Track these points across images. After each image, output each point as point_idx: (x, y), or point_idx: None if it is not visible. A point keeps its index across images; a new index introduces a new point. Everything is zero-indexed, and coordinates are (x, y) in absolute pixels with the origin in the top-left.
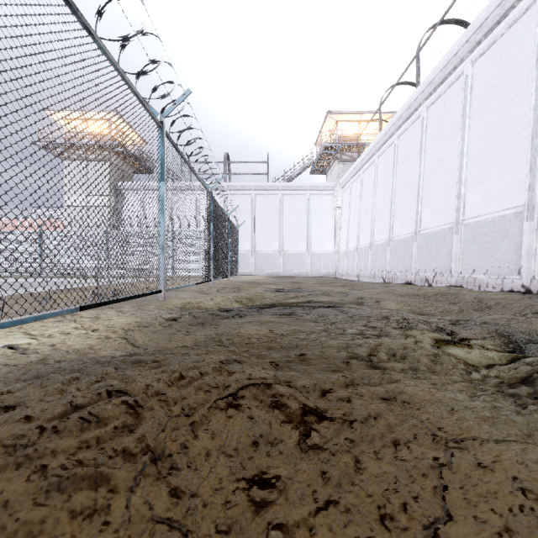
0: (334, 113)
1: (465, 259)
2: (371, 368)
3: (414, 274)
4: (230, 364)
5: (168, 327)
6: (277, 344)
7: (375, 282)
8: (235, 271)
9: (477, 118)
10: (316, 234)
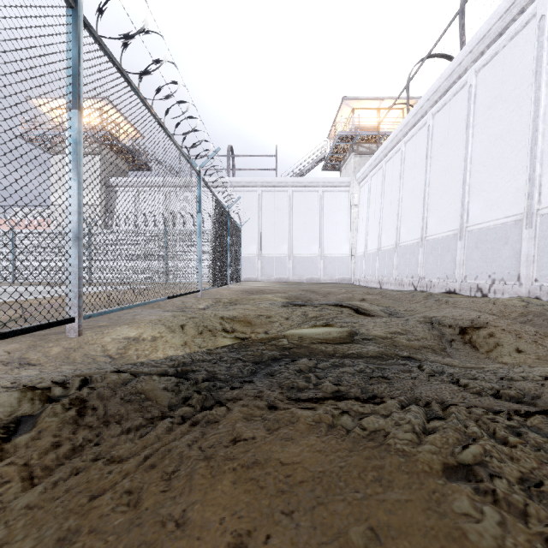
0: (350, 100)
1: (543, 261)
2: None
3: (460, 281)
4: None
5: None
6: None
7: (402, 289)
8: (238, 277)
9: None
10: (330, 235)
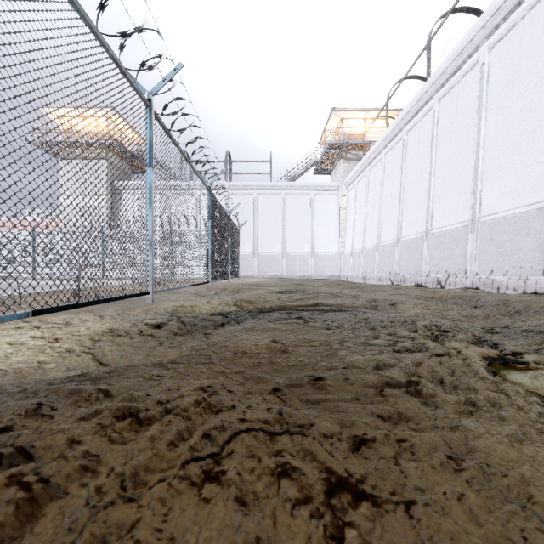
0: (338, 110)
1: (481, 259)
2: (415, 397)
3: (425, 276)
4: (215, 395)
5: (149, 335)
6: (283, 361)
7: (382, 284)
8: (236, 273)
9: (494, 108)
10: (320, 235)
